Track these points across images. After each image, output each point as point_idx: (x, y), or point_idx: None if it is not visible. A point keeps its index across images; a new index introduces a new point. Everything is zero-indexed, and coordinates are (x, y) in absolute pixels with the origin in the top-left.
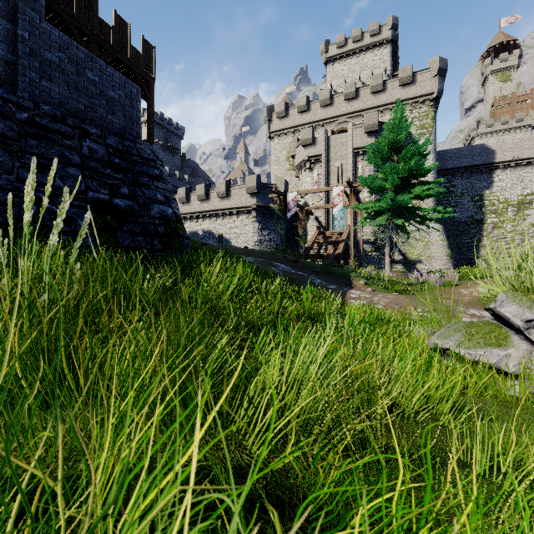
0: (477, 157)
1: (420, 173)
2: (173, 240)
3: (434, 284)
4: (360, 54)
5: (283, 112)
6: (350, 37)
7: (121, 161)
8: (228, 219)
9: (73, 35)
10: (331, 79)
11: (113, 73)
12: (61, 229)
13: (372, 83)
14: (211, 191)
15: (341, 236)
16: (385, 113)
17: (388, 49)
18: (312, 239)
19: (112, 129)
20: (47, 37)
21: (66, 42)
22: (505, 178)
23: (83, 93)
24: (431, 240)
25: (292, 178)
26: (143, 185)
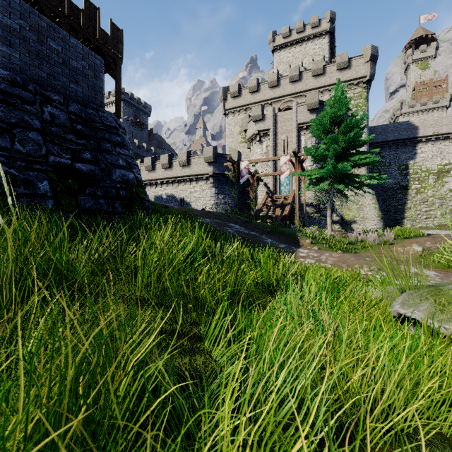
0: (403, 132)
1: (358, 144)
2: (134, 203)
3: (372, 242)
4: (303, 43)
5: (236, 92)
6: (294, 28)
7: (83, 127)
8: (188, 184)
9: (45, 15)
10: (278, 65)
11: (76, 44)
12: (19, 191)
13: (313, 67)
14: (174, 160)
15: (287, 200)
16: (325, 94)
17: (326, 39)
18: (262, 203)
19: (75, 97)
20: (7, 3)
21: (27, 10)
22: (426, 150)
23: (45, 60)
24: (364, 203)
25: (244, 150)
26: (105, 151)
